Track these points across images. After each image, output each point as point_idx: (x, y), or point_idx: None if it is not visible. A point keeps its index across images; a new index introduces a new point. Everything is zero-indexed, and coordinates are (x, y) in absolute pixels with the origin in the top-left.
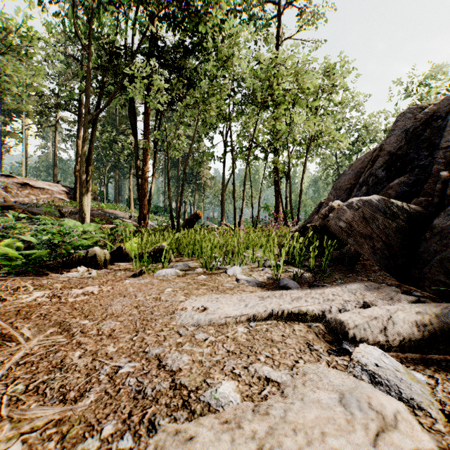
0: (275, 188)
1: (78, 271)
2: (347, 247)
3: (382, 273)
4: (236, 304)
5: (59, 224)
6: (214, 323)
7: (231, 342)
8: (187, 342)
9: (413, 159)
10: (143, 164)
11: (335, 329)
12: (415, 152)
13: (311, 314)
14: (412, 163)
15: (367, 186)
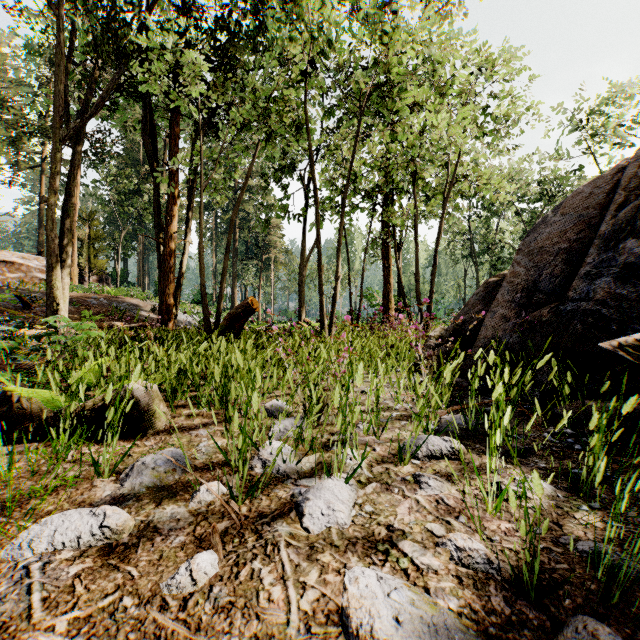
0: (383, 263)
1: None
2: None
3: None
4: None
5: None
6: None
7: None
8: None
9: None
10: (167, 219)
11: None
12: None
13: None
14: None
15: None
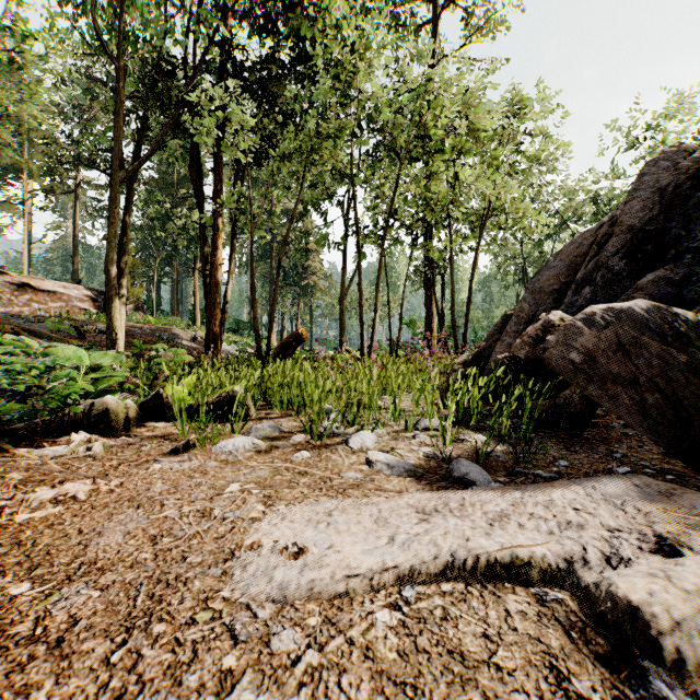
0: (425, 291)
1: (71, 442)
2: (565, 395)
3: (633, 444)
4: (370, 535)
5: (41, 354)
6: (319, 591)
7: (361, 666)
8: (248, 667)
9: (677, 239)
10: (213, 252)
11: (614, 623)
12: (681, 225)
13: (541, 566)
14: (676, 245)
15: (593, 286)
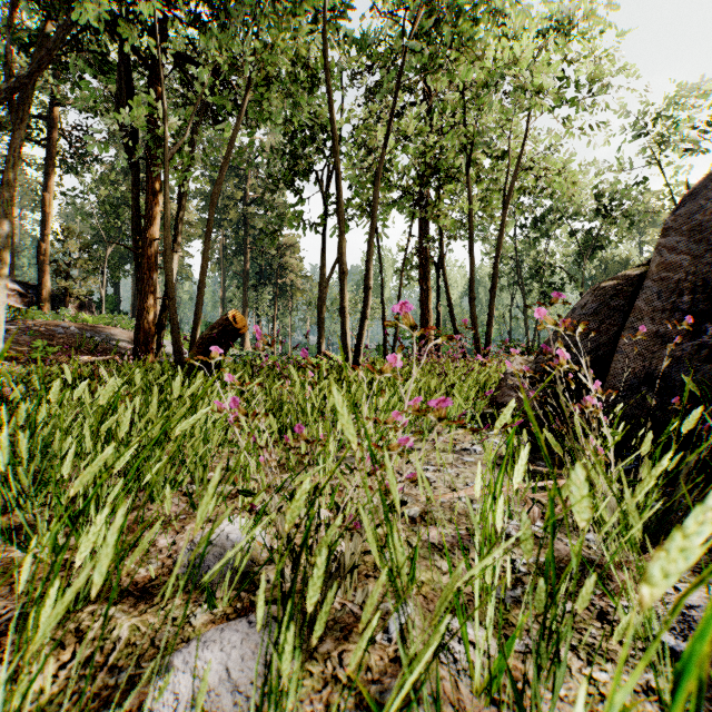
0: (420, 285)
1: None
2: None
3: None
4: None
5: None
6: None
7: None
8: None
9: None
10: (146, 223)
11: None
12: None
13: None
14: None
15: None
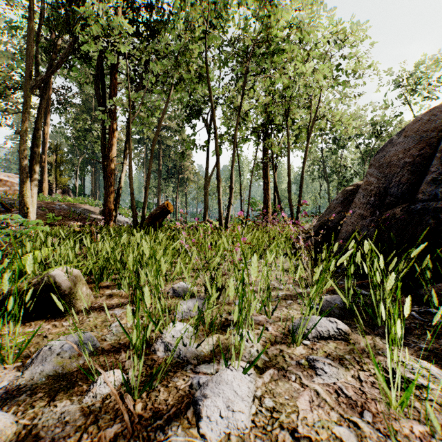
0: (263, 180)
1: None
2: None
3: None
4: None
5: None
6: None
7: None
8: None
9: None
10: (109, 148)
11: None
12: None
13: None
14: None
15: None
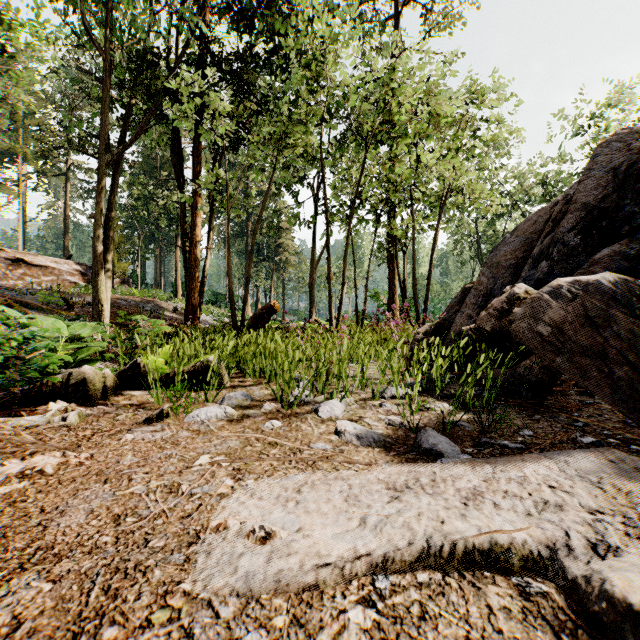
0: (388, 266)
1: (49, 411)
2: (525, 365)
3: (592, 412)
4: (340, 516)
5: (21, 325)
6: (287, 582)
7: None
8: None
9: (631, 215)
10: (193, 230)
11: (612, 627)
12: (635, 203)
13: (522, 553)
14: (630, 221)
15: (550, 261)
